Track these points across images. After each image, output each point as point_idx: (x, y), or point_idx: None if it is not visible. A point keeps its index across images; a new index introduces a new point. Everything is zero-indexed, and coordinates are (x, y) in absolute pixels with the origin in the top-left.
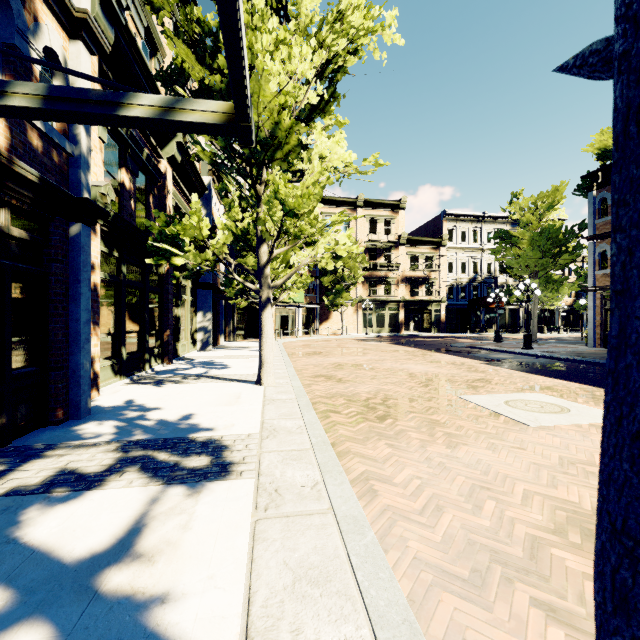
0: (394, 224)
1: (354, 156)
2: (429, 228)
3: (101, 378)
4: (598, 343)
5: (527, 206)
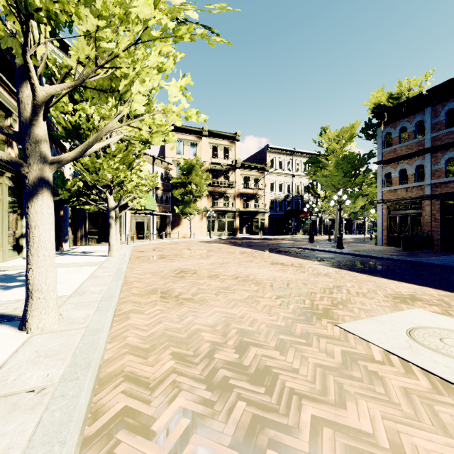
0: (231, 152)
1: None
2: (256, 158)
3: None
4: (384, 242)
5: (333, 137)
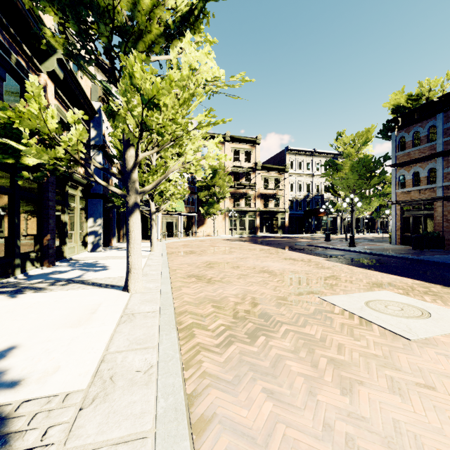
0: (252, 155)
1: (222, 71)
2: (276, 159)
3: None
4: (398, 242)
5: (349, 142)
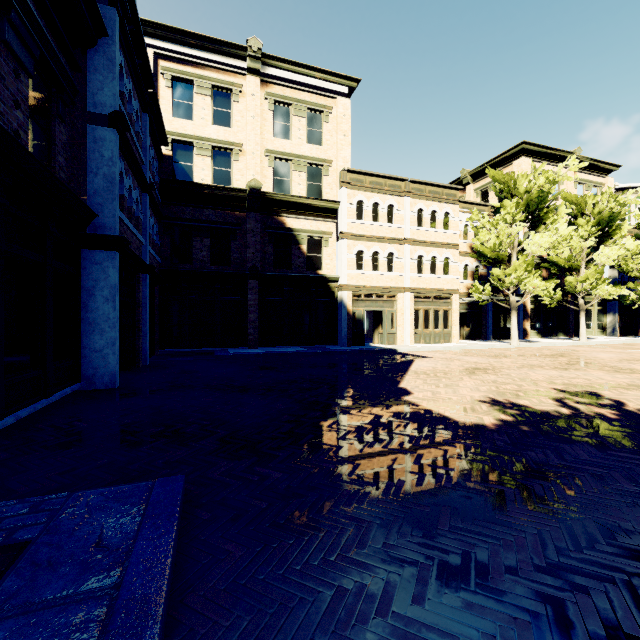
0: None
1: (623, 251)
2: None
3: (532, 335)
4: None
5: None
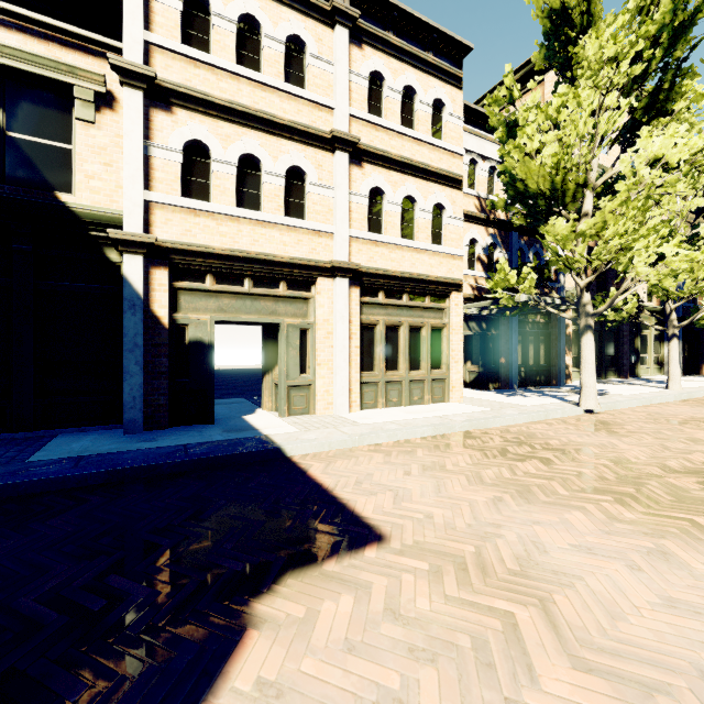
0: None
1: None
2: None
3: (573, 377)
4: None
5: None
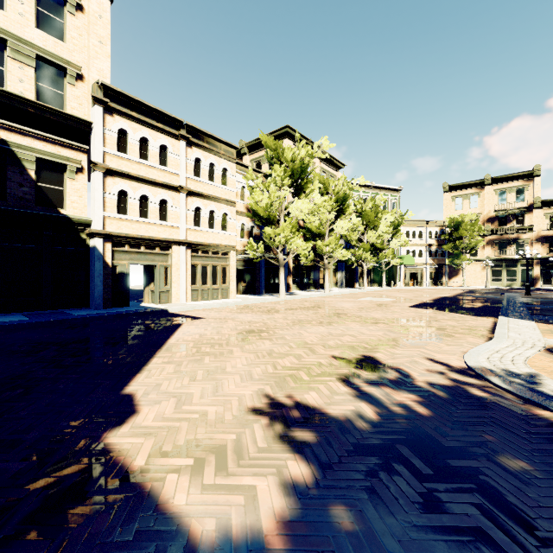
0: (527, 191)
1: (351, 224)
2: None
3: (293, 288)
4: None
5: None
